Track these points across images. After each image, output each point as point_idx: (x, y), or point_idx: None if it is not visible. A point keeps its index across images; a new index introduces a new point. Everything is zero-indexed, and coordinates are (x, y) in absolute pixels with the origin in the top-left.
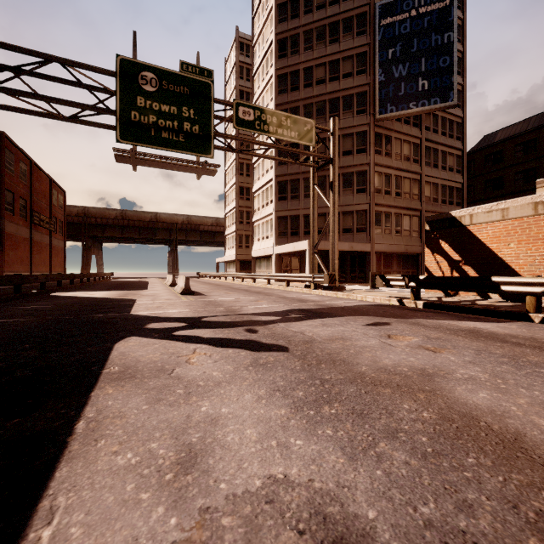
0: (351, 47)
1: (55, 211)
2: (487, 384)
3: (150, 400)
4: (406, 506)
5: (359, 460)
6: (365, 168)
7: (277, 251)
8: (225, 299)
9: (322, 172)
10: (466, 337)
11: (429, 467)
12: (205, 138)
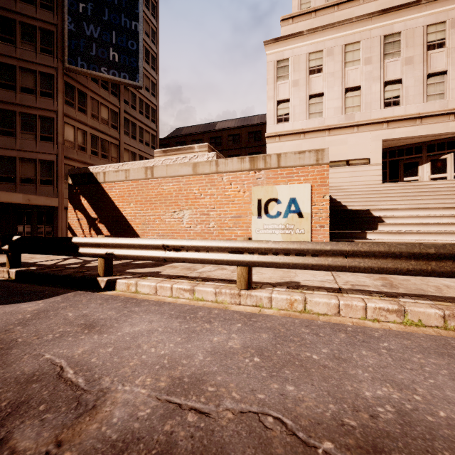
0: None
1: None
2: None
3: None
4: None
5: None
6: (51, 115)
7: None
8: None
9: None
10: None
11: None
12: None
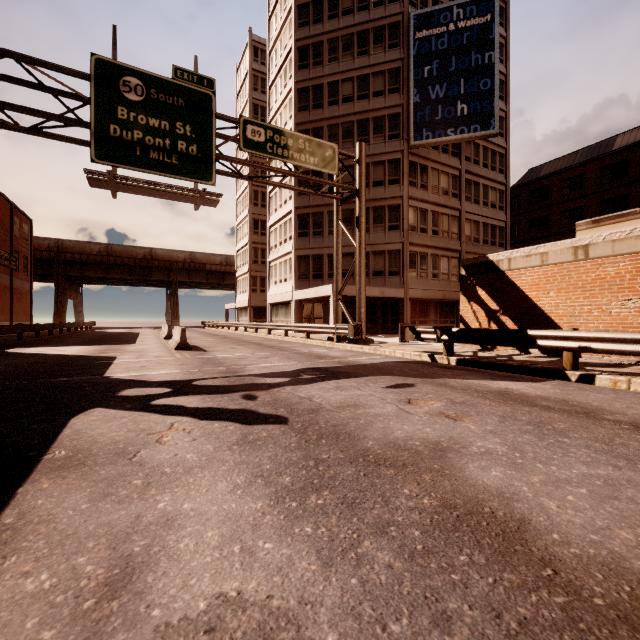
0: (382, 61)
1: (18, 244)
2: (503, 459)
3: (94, 496)
4: (375, 624)
5: (334, 565)
6: (398, 202)
7: (297, 296)
8: (229, 356)
9: (349, 205)
10: (493, 401)
11: (414, 571)
12: (204, 161)
